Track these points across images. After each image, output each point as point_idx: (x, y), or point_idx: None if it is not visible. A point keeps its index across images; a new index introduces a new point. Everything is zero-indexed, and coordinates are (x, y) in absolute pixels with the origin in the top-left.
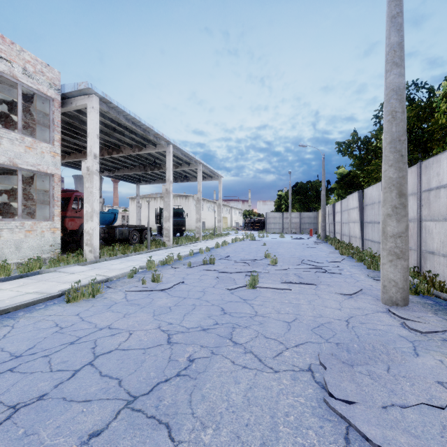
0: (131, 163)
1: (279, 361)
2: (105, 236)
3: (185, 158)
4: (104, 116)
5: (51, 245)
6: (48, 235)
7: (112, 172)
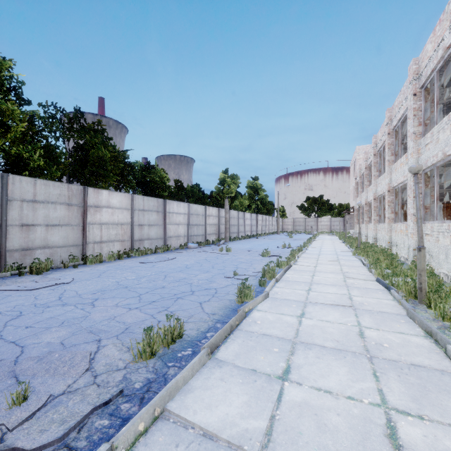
0: None
1: (57, 291)
2: None
3: None
4: None
5: None
6: None
7: None
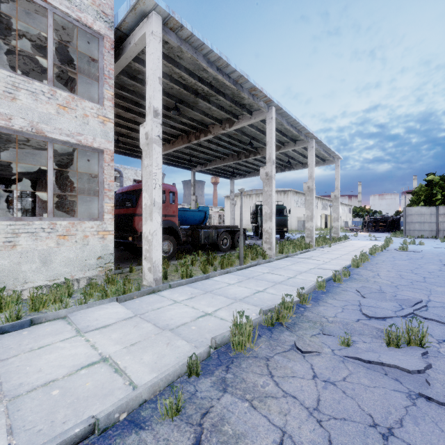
0: (223, 152)
1: None
2: (188, 240)
3: (292, 129)
4: (178, 66)
5: (99, 257)
6: (94, 242)
7: (204, 165)
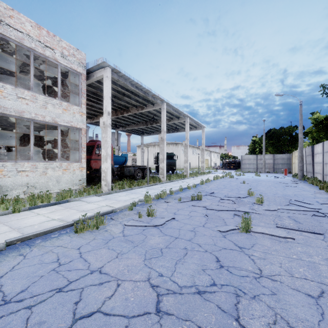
0: (137, 120)
1: None
2: (118, 173)
3: (175, 113)
4: (116, 84)
5: (79, 180)
6: (78, 173)
7: (124, 127)
